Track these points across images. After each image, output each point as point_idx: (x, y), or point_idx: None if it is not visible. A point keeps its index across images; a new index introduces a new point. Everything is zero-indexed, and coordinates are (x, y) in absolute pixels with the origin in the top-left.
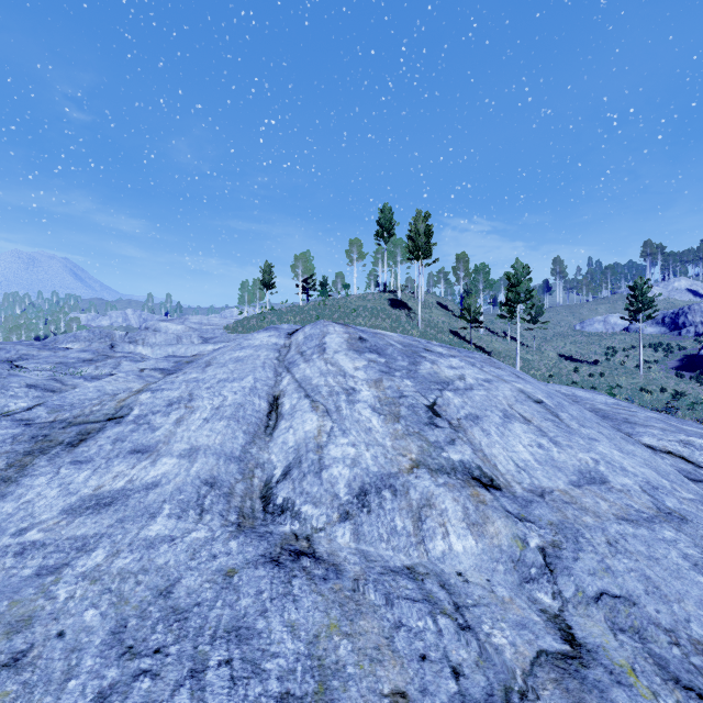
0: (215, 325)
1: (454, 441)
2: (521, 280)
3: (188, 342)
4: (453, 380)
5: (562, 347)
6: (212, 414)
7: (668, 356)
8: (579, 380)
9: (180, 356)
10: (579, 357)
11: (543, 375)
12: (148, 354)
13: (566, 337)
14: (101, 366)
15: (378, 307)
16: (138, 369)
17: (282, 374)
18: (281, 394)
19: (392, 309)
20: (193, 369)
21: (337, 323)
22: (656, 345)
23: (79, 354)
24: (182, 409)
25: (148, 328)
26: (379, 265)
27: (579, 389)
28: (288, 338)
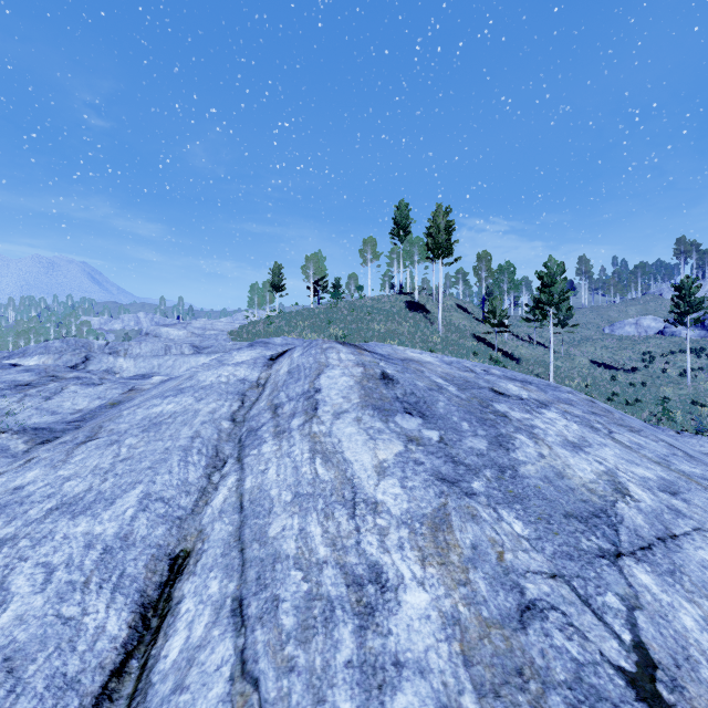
0: (220, 330)
1: None
2: (555, 280)
3: (177, 352)
4: (609, 501)
5: (593, 352)
6: None
7: None
8: (619, 391)
9: (150, 376)
10: (613, 364)
11: (578, 385)
12: (130, 367)
13: (595, 341)
14: (31, 395)
15: (394, 310)
16: None
17: (227, 462)
18: (193, 554)
19: (409, 312)
20: (53, 450)
21: (344, 344)
22: (697, 350)
23: (17, 375)
24: None
25: (149, 334)
26: (394, 265)
27: None
28: (267, 367)
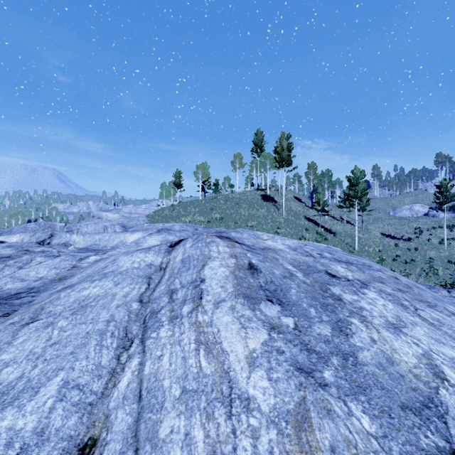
0: (140, 214)
1: None
2: (359, 181)
3: (112, 230)
4: (433, 388)
5: (382, 228)
6: None
7: None
8: (400, 254)
9: (92, 249)
10: (396, 235)
11: (374, 250)
12: (80, 240)
13: (384, 220)
14: (10, 265)
15: (253, 200)
16: None
17: (133, 343)
18: (97, 445)
19: (263, 202)
20: (3, 331)
21: (222, 237)
22: (450, 226)
23: (2, 250)
24: None
25: (94, 217)
26: (254, 171)
27: None
28: (168, 253)
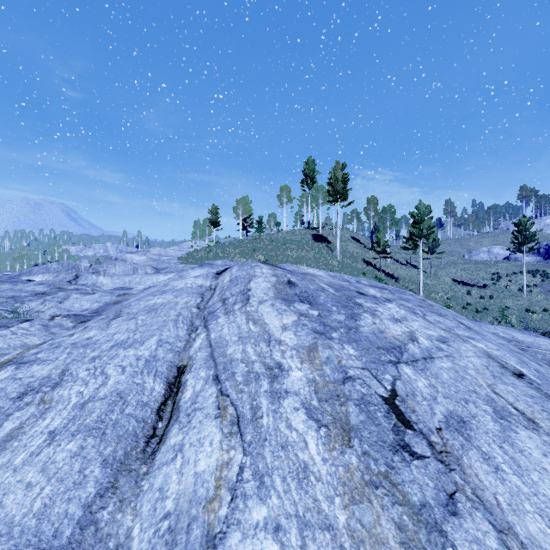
0: (171, 256)
1: (453, 500)
2: (423, 218)
3: (142, 272)
4: (404, 343)
5: (455, 273)
6: (68, 420)
7: (545, 281)
8: (472, 302)
9: (128, 288)
10: (469, 282)
11: (441, 297)
12: (108, 283)
13: (457, 265)
14: (49, 300)
15: (303, 240)
16: (49, 316)
17: (198, 328)
18: (188, 365)
19: (315, 242)
20: (98, 322)
21: (265, 263)
22: (533, 271)
23: (35, 287)
24: (33, 405)
25: (117, 259)
26: (304, 207)
27: (514, 330)
28: (215, 279)
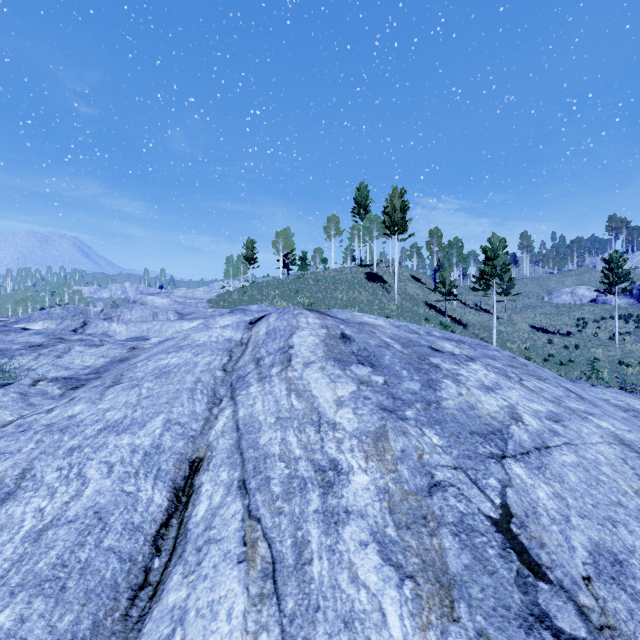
0: (199, 299)
1: None
2: (497, 254)
3: (164, 318)
4: (505, 424)
5: (533, 318)
6: (10, 564)
7: (639, 327)
8: (555, 353)
9: (143, 338)
10: (550, 328)
11: (518, 347)
12: (123, 331)
13: (535, 309)
14: (45, 354)
15: (355, 280)
16: (30, 381)
17: (223, 400)
18: (205, 459)
19: (368, 282)
20: (89, 391)
21: (311, 310)
22: (626, 316)
23: (30, 337)
24: None
25: (136, 302)
26: (355, 240)
27: (626, 394)
28: (248, 330)
